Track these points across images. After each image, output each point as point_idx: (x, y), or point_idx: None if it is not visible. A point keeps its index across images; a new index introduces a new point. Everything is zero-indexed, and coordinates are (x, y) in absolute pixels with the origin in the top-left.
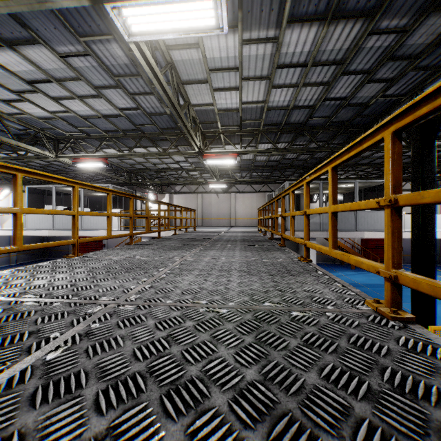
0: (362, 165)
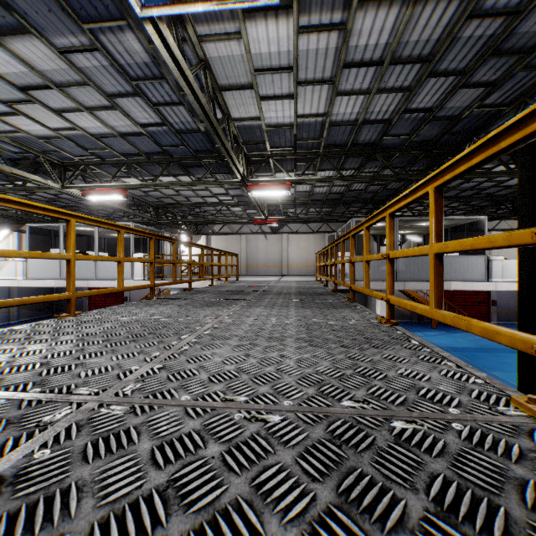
0: (447, 198)
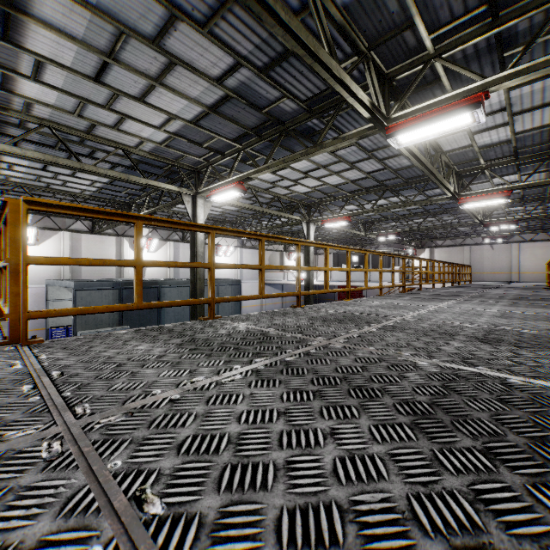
0: None
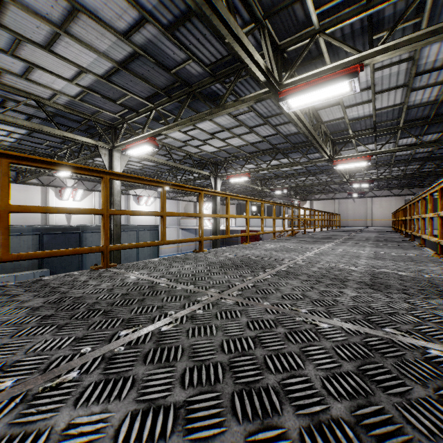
0: None
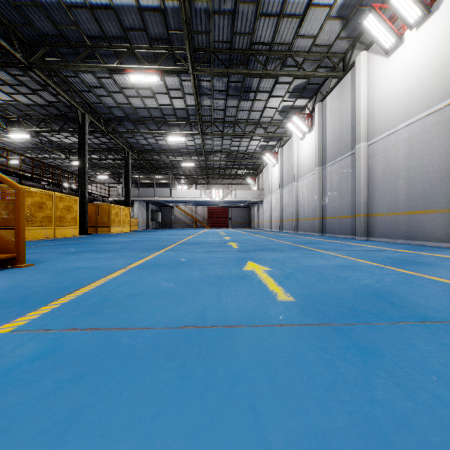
0: (181, 167)
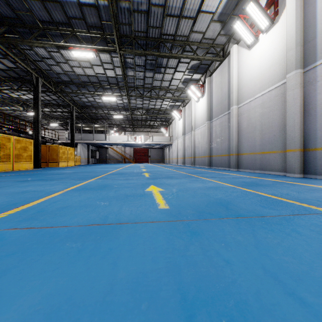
0: (113, 119)
